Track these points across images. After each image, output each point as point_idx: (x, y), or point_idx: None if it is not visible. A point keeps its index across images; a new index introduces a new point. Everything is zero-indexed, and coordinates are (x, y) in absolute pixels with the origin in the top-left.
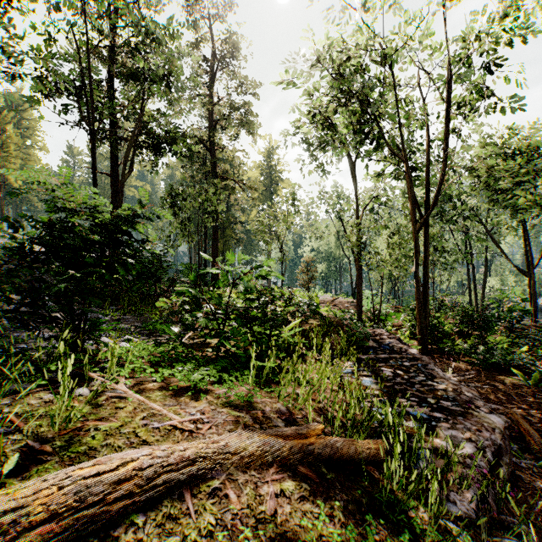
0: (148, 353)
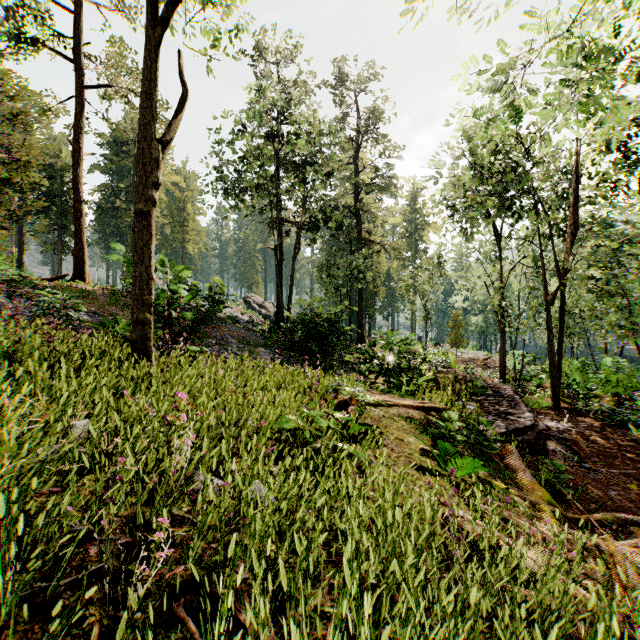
0: None
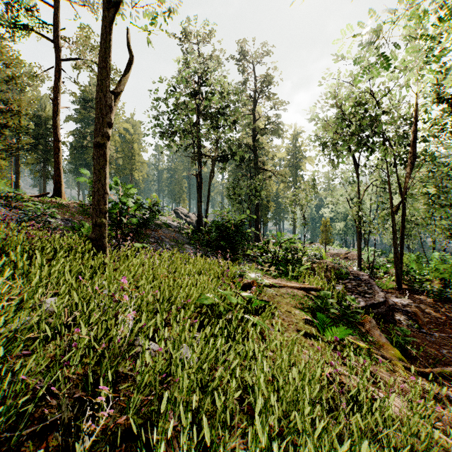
0: None
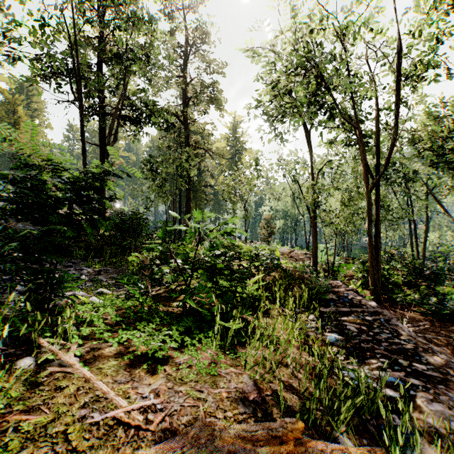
0: (114, 310)
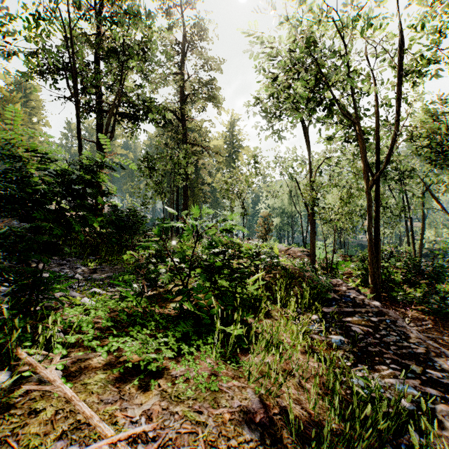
0: (106, 312)
